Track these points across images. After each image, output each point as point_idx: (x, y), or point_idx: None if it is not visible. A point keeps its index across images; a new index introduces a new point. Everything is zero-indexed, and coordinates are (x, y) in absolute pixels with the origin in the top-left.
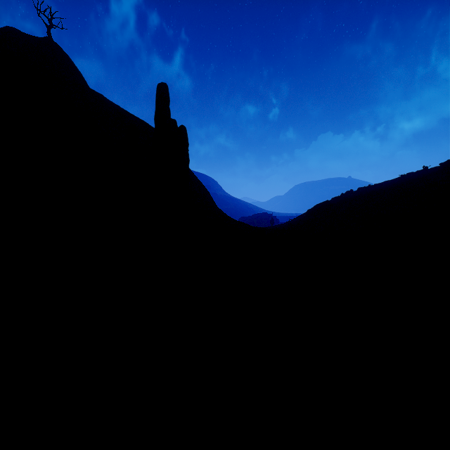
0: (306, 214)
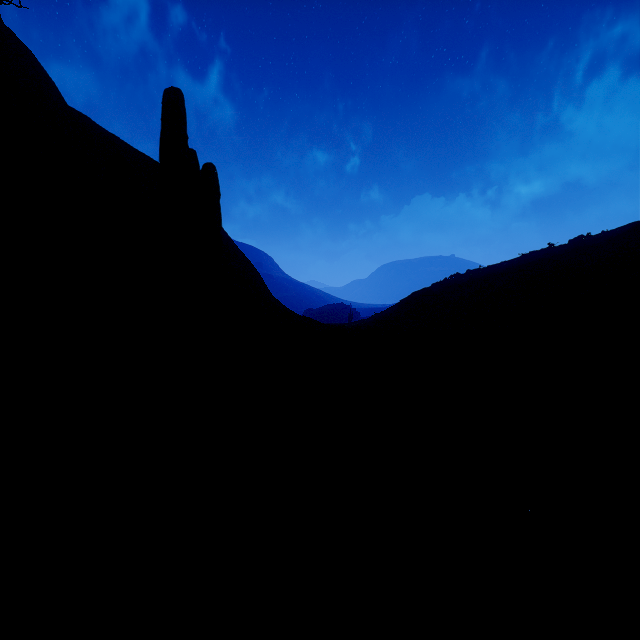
0: (399, 307)
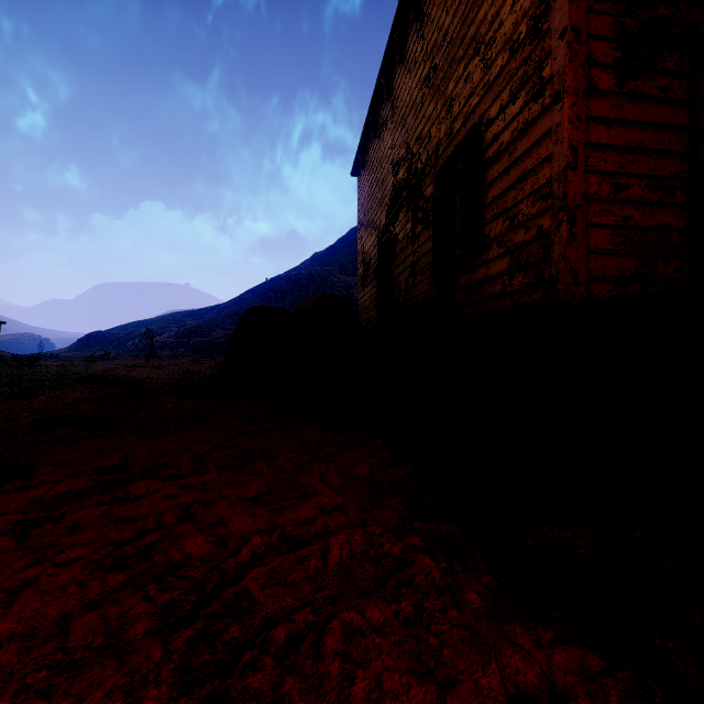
0: (78, 342)
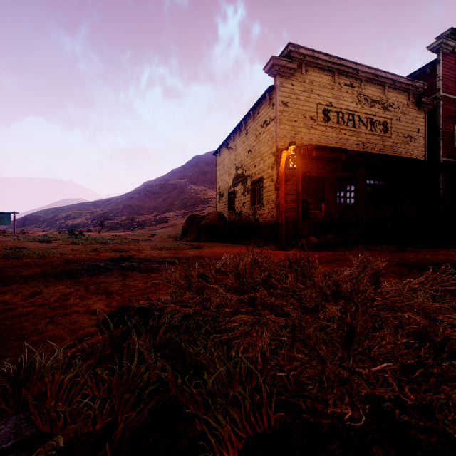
0: (18, 222)
